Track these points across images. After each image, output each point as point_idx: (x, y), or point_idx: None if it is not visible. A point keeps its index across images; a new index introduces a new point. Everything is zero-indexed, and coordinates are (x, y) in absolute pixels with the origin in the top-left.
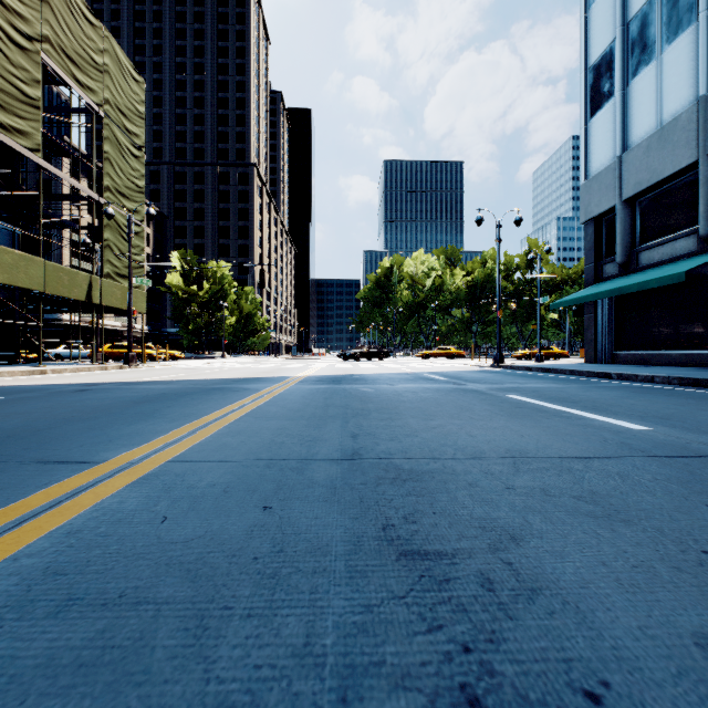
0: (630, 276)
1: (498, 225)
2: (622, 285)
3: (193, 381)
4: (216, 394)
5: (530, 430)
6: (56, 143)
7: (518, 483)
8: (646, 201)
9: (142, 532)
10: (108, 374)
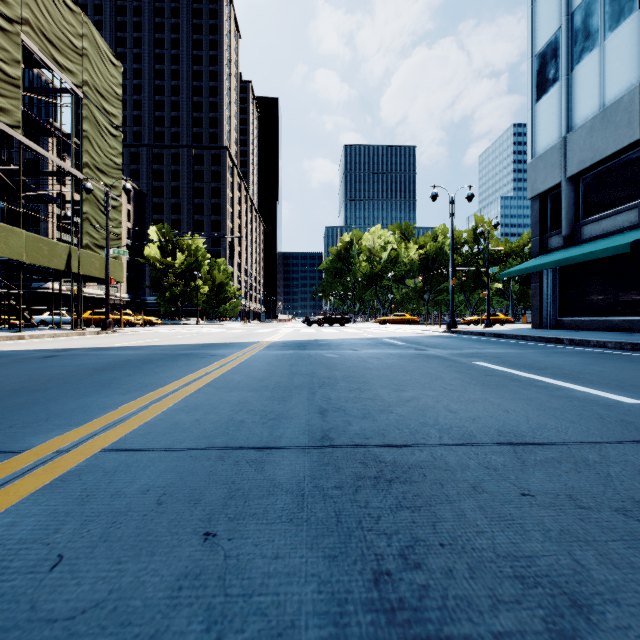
0: (574, 247)
1: (451, 200)
2: (568, 256)
3: (162, 346)
4: (181, 360)
5: (513, 404)
6: (39, 122)
7: (534, 486)
8: (589, 178)
9: (11, 594)
10: (84, 339)
